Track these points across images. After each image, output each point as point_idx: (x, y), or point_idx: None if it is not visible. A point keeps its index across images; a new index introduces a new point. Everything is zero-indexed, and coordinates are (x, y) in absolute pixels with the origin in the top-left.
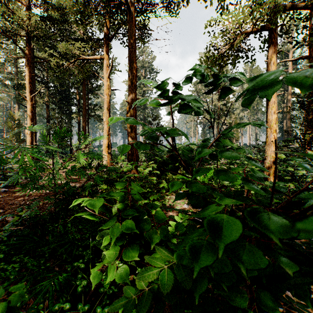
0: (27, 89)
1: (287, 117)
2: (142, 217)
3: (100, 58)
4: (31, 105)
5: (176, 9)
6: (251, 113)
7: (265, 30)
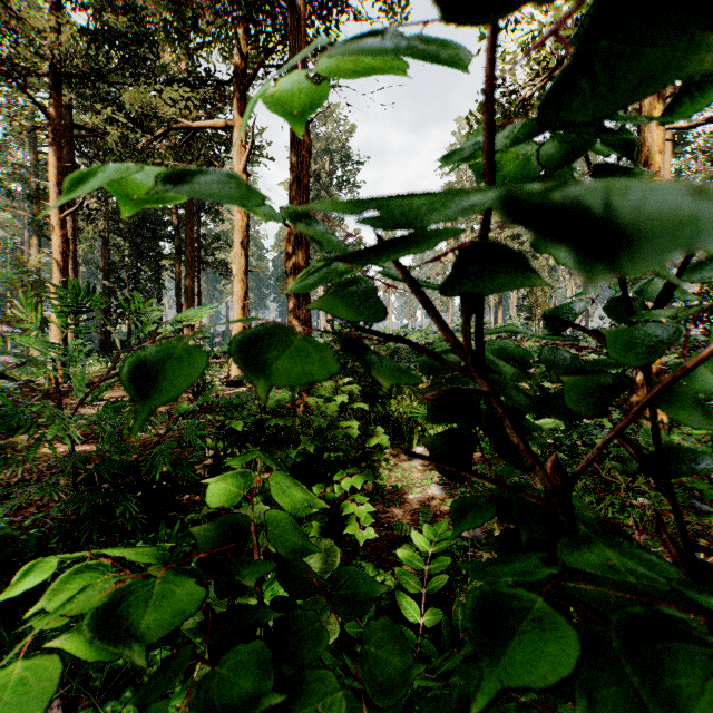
0: (53, 198)
1: None
2: (307, 649)
3: (223, 125)
4: (62, 238)
5: (406, 3)
6: None
7: None
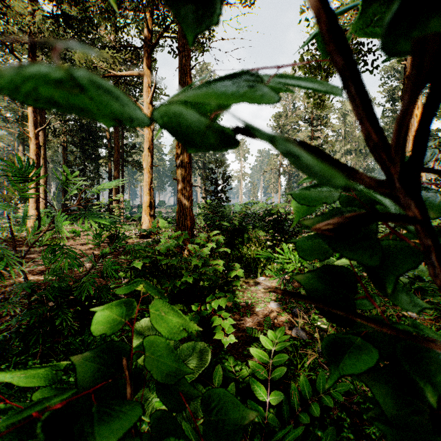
0: (30, 120)
1: None
2: None
3: (137, 74)
4: (36, 145)
5: None
6: (357, 158)
7: None
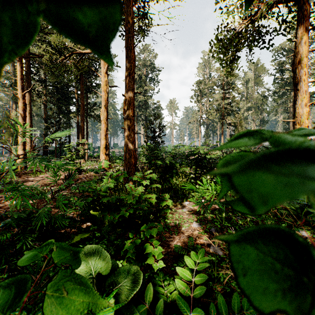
0: (19, 85)
1: None
2: None
3: None
4: (23, 103)
5: None
6: (255, 113)
7: (294, 0)
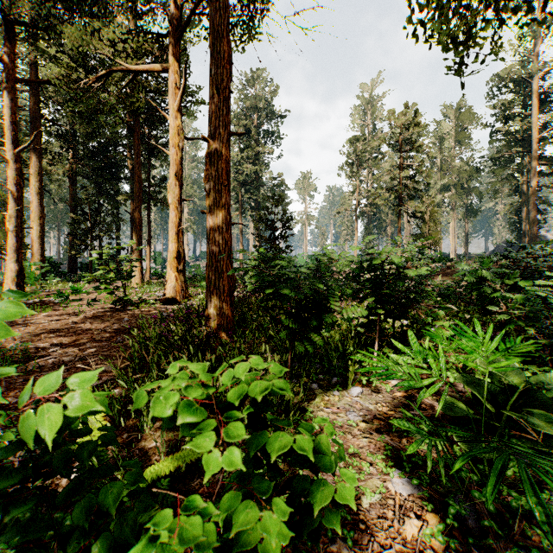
0: (9, 136)
1: (530, 201)
2: None
3: (159, 68)
4: (17, 171)
5: None
6: (457, 195)
7: None
